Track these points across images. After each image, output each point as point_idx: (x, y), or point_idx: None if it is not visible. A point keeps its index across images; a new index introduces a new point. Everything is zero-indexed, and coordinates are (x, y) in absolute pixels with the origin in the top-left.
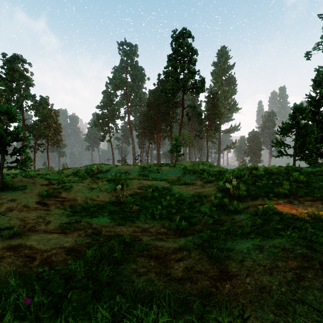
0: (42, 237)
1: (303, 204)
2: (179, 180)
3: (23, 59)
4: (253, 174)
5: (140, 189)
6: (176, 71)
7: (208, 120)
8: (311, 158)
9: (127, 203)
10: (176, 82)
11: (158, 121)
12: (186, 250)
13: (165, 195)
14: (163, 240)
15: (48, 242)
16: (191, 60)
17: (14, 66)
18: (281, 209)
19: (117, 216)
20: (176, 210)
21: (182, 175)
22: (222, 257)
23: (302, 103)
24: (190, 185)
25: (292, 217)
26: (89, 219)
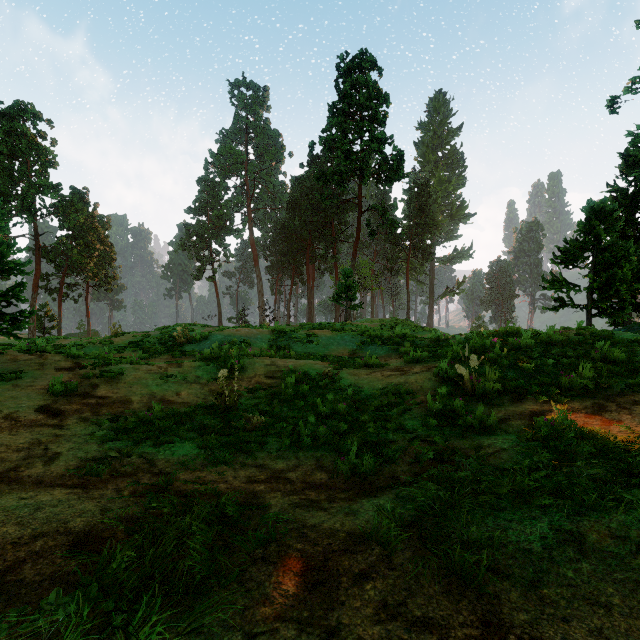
0: (22, 501)
1: (629, 411)
2: (354, 359)
3: (36, 113)
4: (511, 345)
5: (270, 377)
6: (346, 138)
7: (409, 238)
8: (623, 312)
9: (242, 408)
10: (346, 159)
11: (309, 240)
12: (381, 542)
13: (325, 389)
14: (319, 507)
15: (32, 515)
16: (375, 115)
17: (17, 126)
18: (585, 424)
19: (215, 441)
20: (348, 426)
21: (359, 348)
22: (480, 572)
23: (606, 198)
24: (377, 368)
25: (624, 447)
26: (150, 449)
